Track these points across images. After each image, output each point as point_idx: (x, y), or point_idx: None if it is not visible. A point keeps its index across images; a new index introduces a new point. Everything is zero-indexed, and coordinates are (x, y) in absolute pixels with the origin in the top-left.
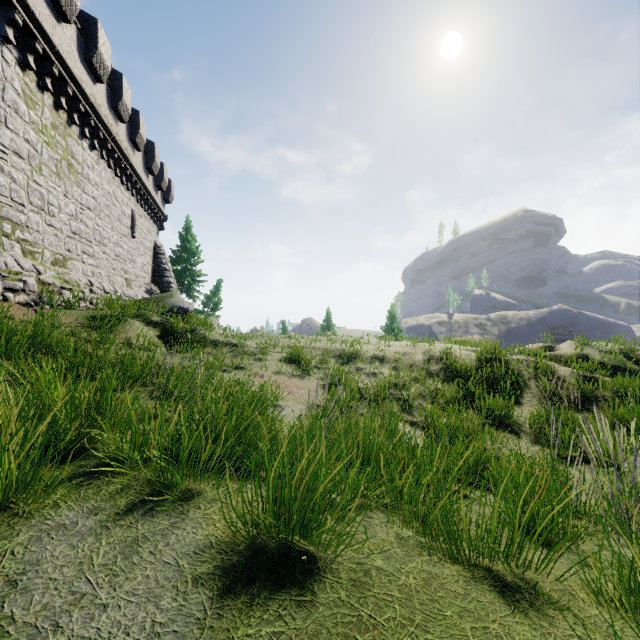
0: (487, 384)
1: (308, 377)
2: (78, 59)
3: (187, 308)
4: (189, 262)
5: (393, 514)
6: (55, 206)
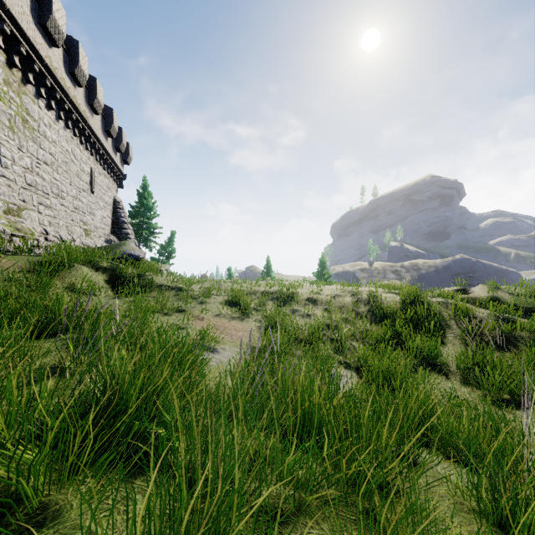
0: (411, 324)
1: (247, 319)
2: (32, 21)
3: (138, 255)
4: (146, 216)
5: (340, 521)
6: (8, 158)
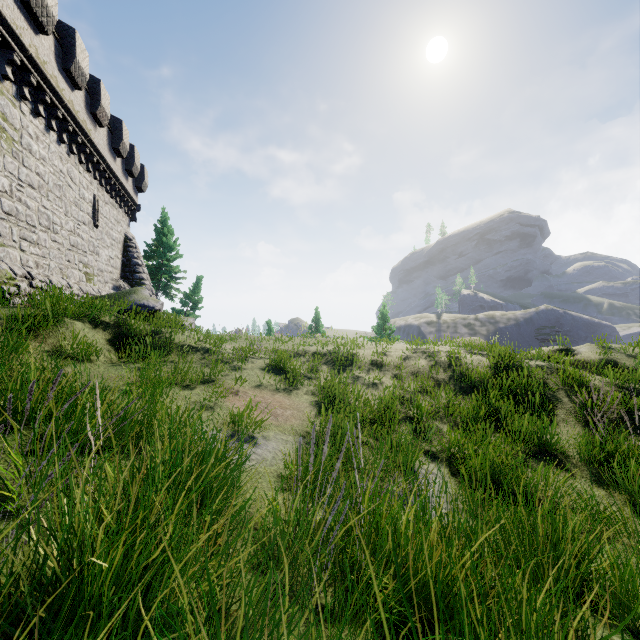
0: (508, 396)
1: (296, 391)
2: None
3: (152, 306)
4: (166, 257)
5: None
6: None
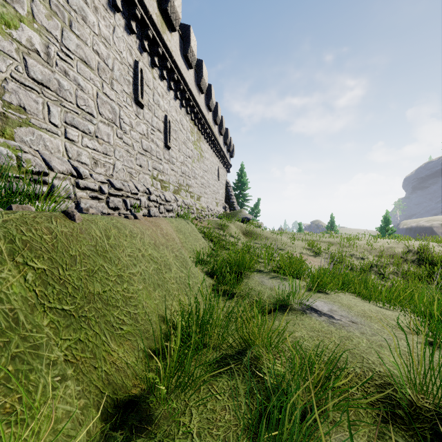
0: None
1: (318, 257)
2: (205, 106)
3: (249, 218)
4: (242, 189)
5: (353, 296)
6: (197, 174)
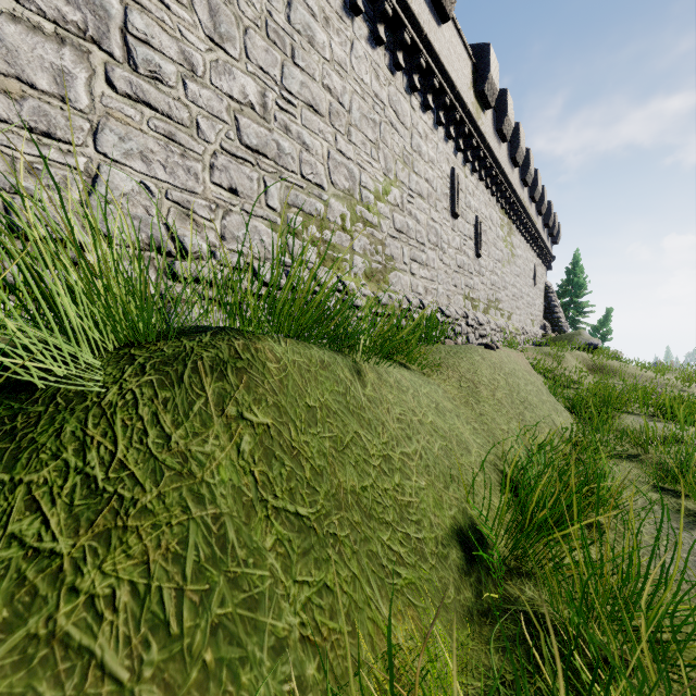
0: None
1: None
2: (518, 183)
3: (596, 344)
4: (574, 295)
5: None
6: (507, 283)
